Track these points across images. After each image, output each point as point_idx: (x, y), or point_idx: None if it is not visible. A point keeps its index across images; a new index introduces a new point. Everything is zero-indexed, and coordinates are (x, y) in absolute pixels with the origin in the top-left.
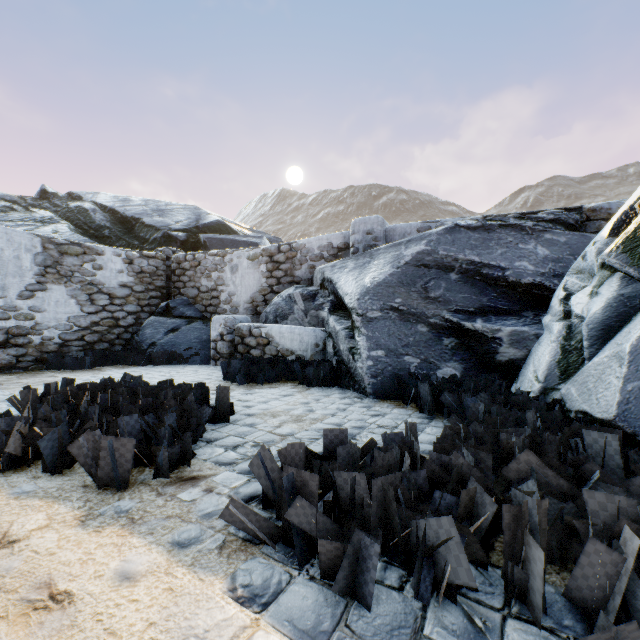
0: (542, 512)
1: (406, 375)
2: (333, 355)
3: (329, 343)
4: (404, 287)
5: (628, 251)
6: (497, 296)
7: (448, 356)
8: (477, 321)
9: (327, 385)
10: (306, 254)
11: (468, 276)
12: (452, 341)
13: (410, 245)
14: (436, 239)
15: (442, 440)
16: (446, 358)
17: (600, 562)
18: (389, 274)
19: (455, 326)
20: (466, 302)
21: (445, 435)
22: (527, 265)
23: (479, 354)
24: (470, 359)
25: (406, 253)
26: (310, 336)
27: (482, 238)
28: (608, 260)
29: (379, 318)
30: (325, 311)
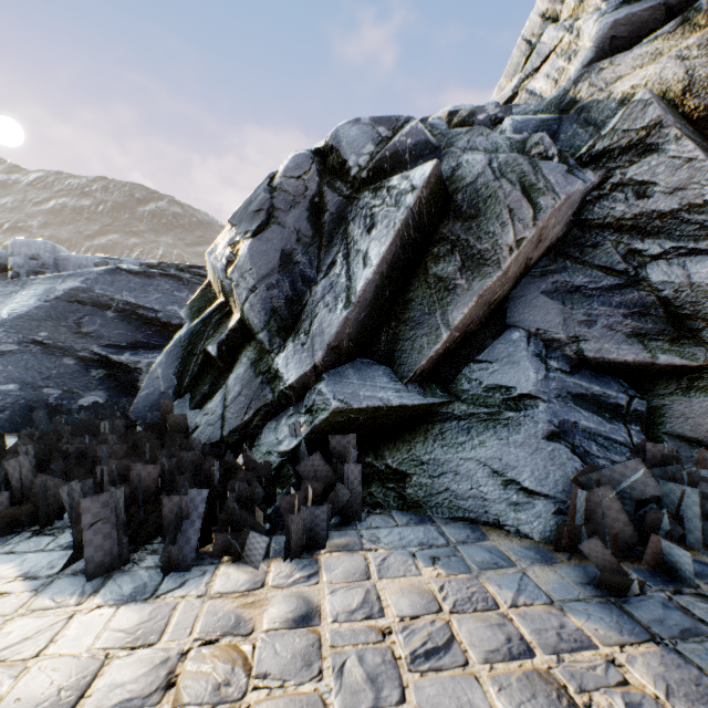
0: None
1: (43, 406)
2: None
3: None
4: (53, 321)
5: (191, 309)
6: (153, 333)
7: (95, 386)
8: (125, 354)
9: None
10: None
11: (126, 315)
12: (102, 372)
13: (68, 280)
14: (95, 278)
15: None
16: (92, 388)
17: None
18: (35, 307)
19: (105, 359)
20: (121, 338)
21: None
22: (178, 310)
23: (126, 382)
24: (117, 387)
25: (60, 288)
26: None
27: (143, 283)
28: (182, 313)
29: (16, 351)
30: None
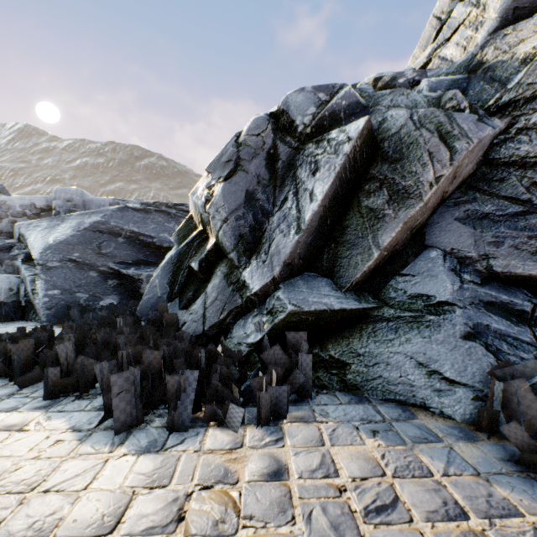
0: (31, 344)
1: (76, 306)
2: (24, 296)
3: (22, 287)
4: (83, 245)
5: (178, 235)
6: (150, 254)
7: (111, 292)
8: (131, 269)
9: (12, 320)
10: (7, 210)
11: (131, 240)
12: (115, 282)
13: (92, 216)
14: (110, 214)
15: (31, 331)
16: (109, 293)
17: (48, 356)
18: (71, 235)
19: (117, 272)
20: (128, 257)
21: (34, 329)
22: (168, 236)
23: (132, 289)
24: (126, 293)
25: (87, 221)
26: (4, 282)
27: (143, 217)
28: (172, 239)
29: (58, 267)
30: (20, 261)
